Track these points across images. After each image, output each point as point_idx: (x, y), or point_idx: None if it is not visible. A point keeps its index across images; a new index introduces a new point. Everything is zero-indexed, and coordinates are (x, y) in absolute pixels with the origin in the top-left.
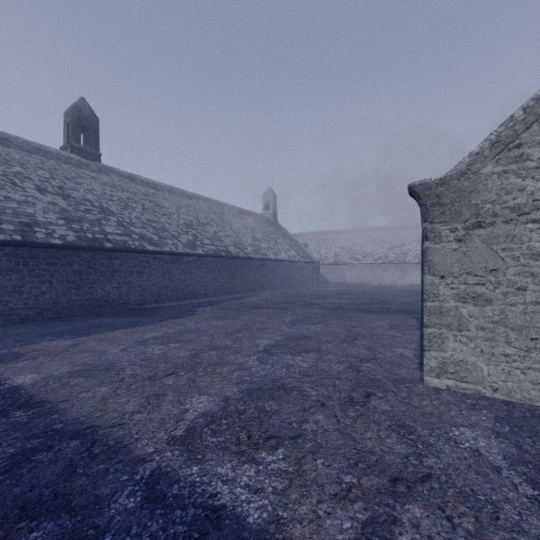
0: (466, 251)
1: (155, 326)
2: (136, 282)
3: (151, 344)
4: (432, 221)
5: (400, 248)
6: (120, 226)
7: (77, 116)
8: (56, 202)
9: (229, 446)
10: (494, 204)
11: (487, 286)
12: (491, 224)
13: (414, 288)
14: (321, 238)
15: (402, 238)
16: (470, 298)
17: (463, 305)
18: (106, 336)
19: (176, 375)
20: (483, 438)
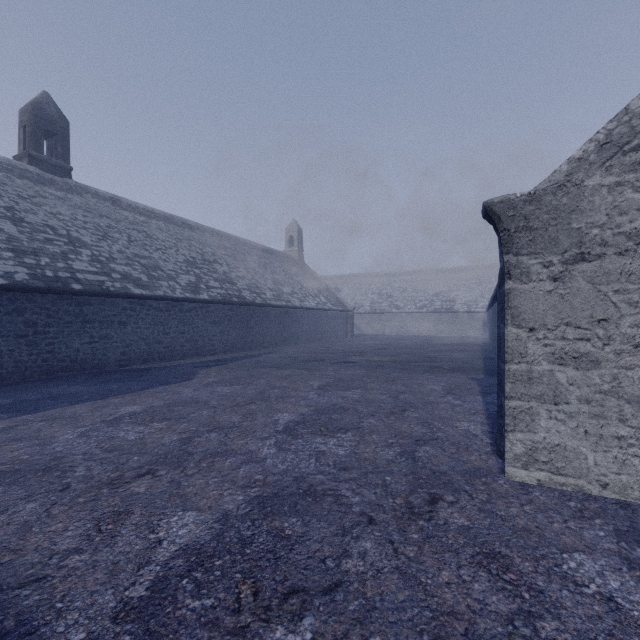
0: (564, 294)
1: (137, 396)
2: (116, 336)
3: (125, 424)
4: (517, 252)
5: (447, 294)
6: (95, 262)
7: (37, 116)
8: (2, 228)
9: (220, 618)
10: (603, 229)
11: (593, 342)
12: (599, 256)
13: (464, 341)
14: (355, 282)
15: (450, 283)
16: (570, 358)
17: (560, 368)
18: (62, 412)
19: (153, 476)
20: (611, 572)
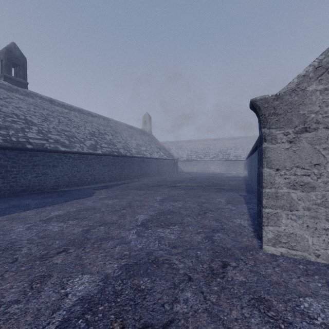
0: (295, 150)
1: (61, 205)
2: (51, 173)
3: (53, 222)
4: (270, 127)
5: (225, 151)
6: (39, 133)
7: (8, 55)
8: None
9: None
10: (317, 114)
11: (311, 176)
12: (315, 129)
13: (234, 175)
14: (178, 145)
15: (227, 145)
16: (299, 185)
17: (293, 191)
18: (18, 215)
19: (66, 253)
20: (328, 309)
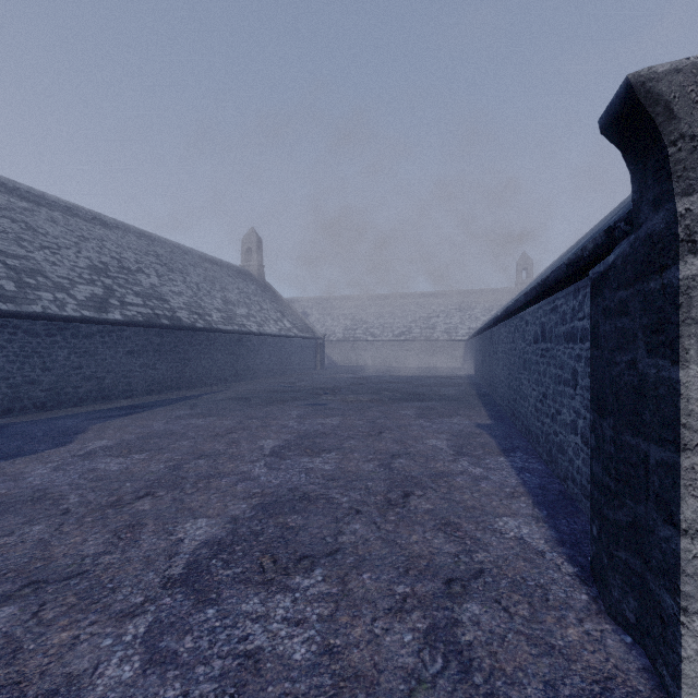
0: None
1: None
2: None
3: None
4: None
5: (426, 321)
6: None
7: None
8: None
9: None
10: None
11: None
12: None
13: (447, 372)
14: (326, 305)
15: (429, 308)
16: None
17: None
18: None
19: None
20: None
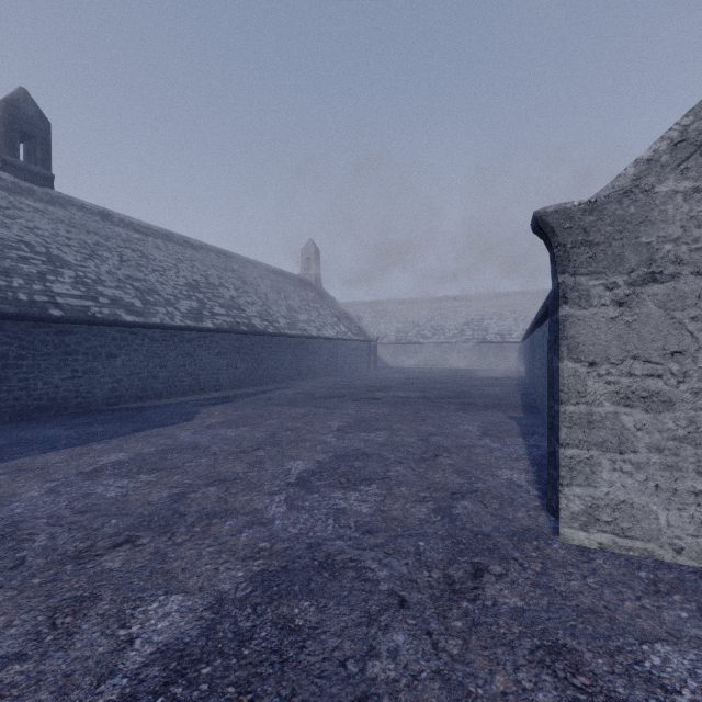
0: (631, 322)
1: (125, 440)
2: (104, 369)
3: (106, 477)
4: (575, 271)
5: (479, 323)
6: (79, 284)
7: (12, 115)
8: None
9: None
10: (677, 244)
11: (666, 379)
12: (673, 276)
13: (498, 374)
14: (378, 309)
15: (481, 310)
16: (638, 398)
17: (626, 410)
18: (31, 463)
19: (133, 546)
20: None
